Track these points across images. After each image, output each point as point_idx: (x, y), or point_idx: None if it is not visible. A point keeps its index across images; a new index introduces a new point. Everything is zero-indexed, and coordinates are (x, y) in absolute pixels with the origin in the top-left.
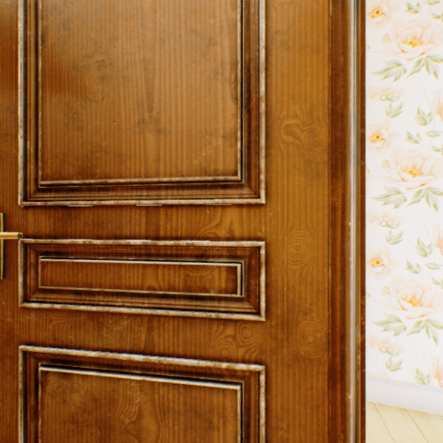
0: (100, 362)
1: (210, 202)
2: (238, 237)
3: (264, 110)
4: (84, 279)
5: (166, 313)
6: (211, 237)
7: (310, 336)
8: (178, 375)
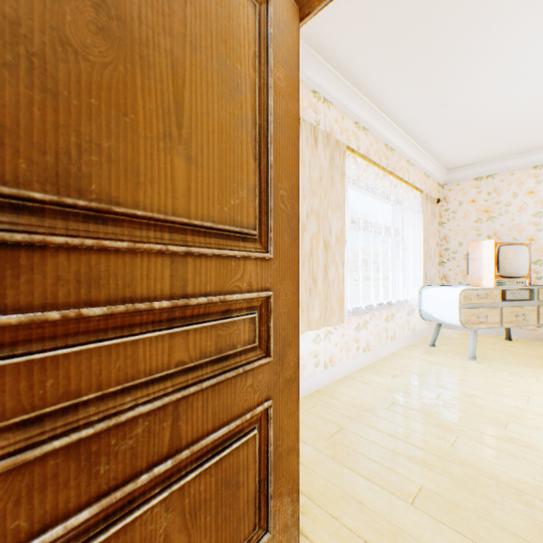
0: (90, 525)
1: (239, 254)
2: (255, 288)
3: (272, 177)
4: (59, 387)
5: (200, 387)
6: (236, 290)
7: (292, 361)
8: (206, 458)
